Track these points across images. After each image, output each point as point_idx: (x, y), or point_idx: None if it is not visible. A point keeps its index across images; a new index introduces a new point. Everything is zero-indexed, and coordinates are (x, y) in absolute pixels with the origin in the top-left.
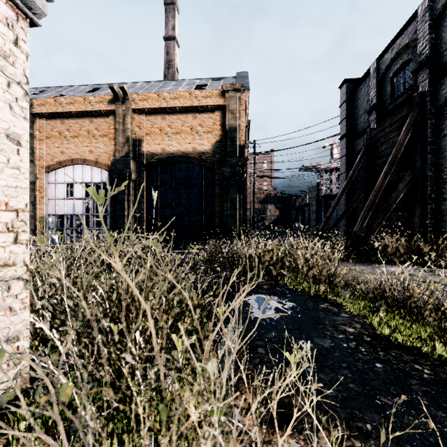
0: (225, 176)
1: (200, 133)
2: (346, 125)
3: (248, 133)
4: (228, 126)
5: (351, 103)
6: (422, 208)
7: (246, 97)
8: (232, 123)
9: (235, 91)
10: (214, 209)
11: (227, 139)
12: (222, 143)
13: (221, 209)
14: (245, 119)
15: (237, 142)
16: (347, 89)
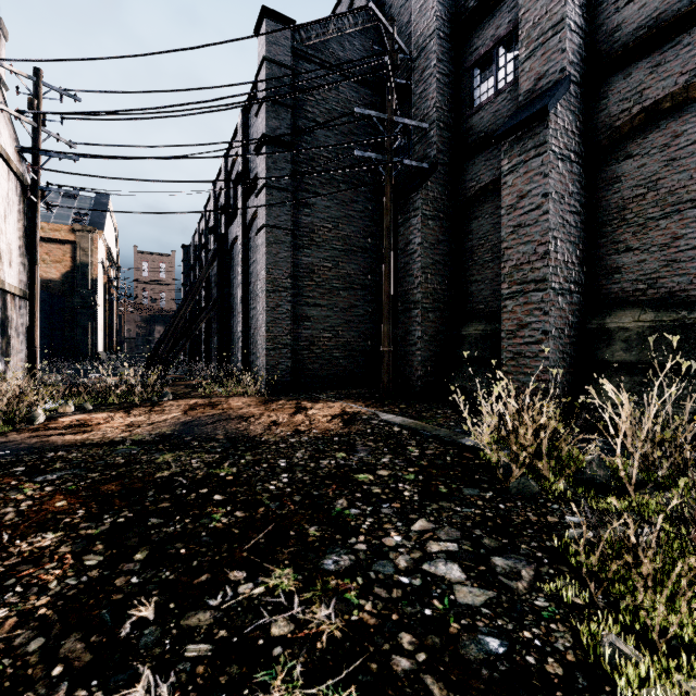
0: (76, 305)
1: (48, 262)
2: (183, 277)
3: (111, 256)
4: (79, 261)
5: (187, 262)
6: (191, 340)
7: (100, 236)
8: (84, 259)
9: (87, 232)
10: (65, 334)
11: (78, 272)
12: (73, 274)
13: (73, 334)
14: (104, 247)
15: (89, 277)
16: (184, 252)
